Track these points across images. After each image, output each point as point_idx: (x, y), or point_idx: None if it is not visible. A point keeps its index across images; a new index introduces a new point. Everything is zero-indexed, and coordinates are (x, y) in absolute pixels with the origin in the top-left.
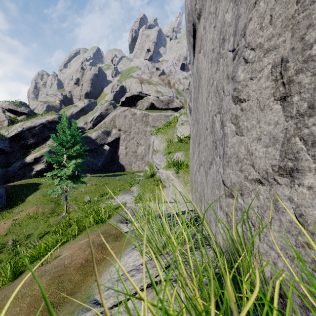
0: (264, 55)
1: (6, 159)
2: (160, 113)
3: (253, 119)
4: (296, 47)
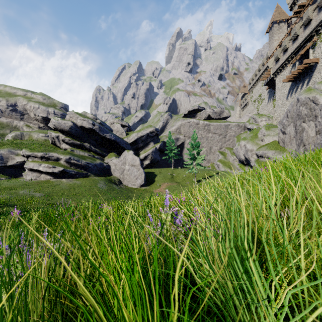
0: None
1: None
2: (220, 123)
3: None
4: None
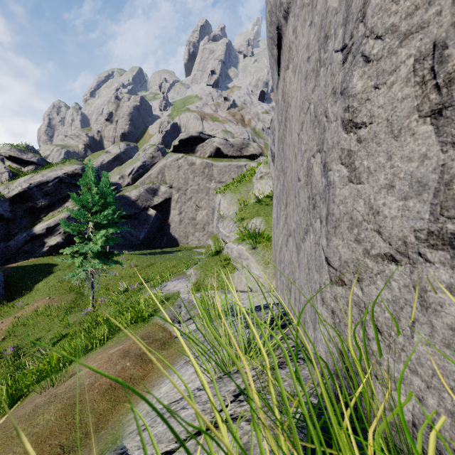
0: (400, 44)
1: (5, 229)
2: (230, 163)
3: (379, 154)
4: None
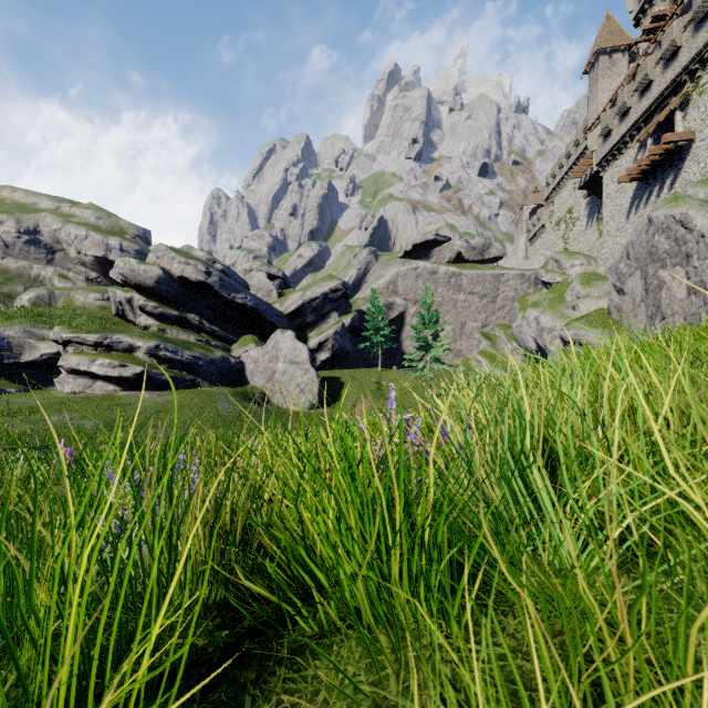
0: None
1: None
2: (483, 272)
3: None
4: None
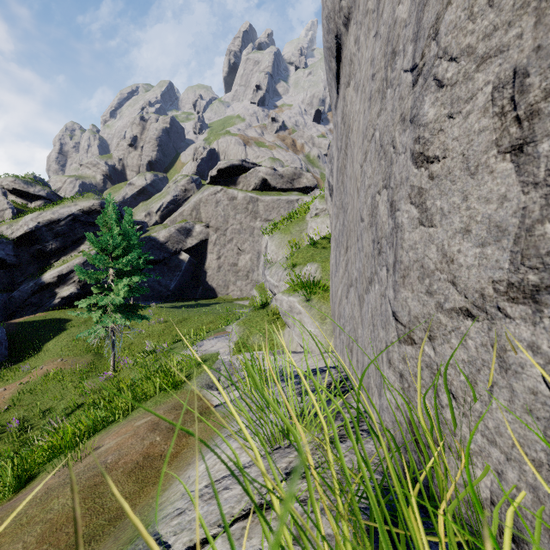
0: (477, 68)
1: (8, 276)
2: (279, 197)
3: (453, 194)
4: (546, 44)
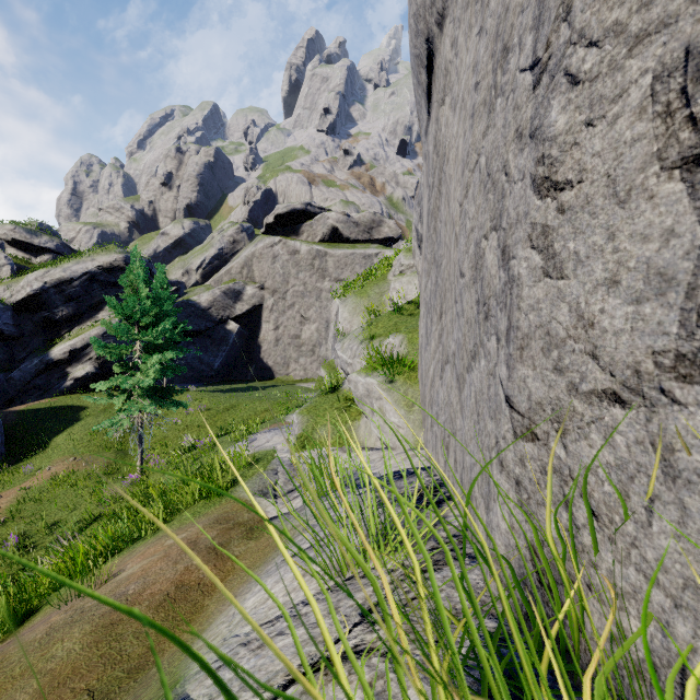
0: (629, 52)
1: (6, 352)
2: (353, 251)
3: (594, 231)
4: None
